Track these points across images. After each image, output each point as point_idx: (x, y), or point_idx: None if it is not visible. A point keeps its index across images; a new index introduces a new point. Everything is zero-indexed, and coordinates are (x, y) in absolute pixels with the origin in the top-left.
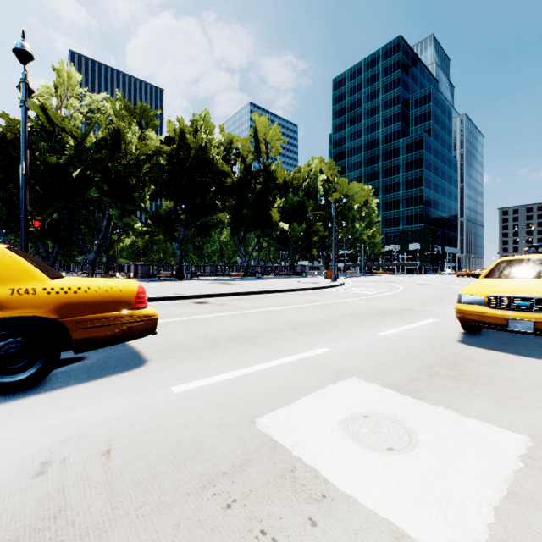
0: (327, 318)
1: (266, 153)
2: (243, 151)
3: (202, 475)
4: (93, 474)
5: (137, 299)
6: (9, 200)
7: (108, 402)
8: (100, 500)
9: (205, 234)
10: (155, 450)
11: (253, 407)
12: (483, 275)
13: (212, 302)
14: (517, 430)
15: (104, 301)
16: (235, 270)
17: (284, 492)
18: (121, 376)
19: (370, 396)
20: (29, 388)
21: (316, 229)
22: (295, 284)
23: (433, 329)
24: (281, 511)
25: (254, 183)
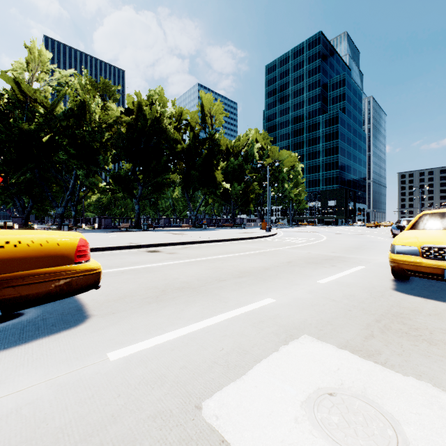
0: (267, 265)
1: (211, 124)
2: (192, 122)
3: None
4: None
5: (77, 253)
6: None
7: (28, 378)
8: None
9: (159, 191)
10: None
11: (199, 382)
12: (409, 227)
13: (164, 251)
14: None
15: (38, 255)
16: (185, 222)
17: None
18: (55, 338)
19: (329, 362)
20: None
21: (252, 188)
22: (235, 234)
23: (365, 276)
24: None
25: (201, 149)
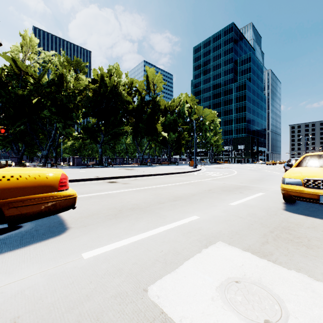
0: (194, 192)
1: (153, 90)
2: (139, 88)
3: None
4: None
5: (60, 183)
6: None
7: (28, 270)
8: None
9: (116, 139)
10: None
11: (146, 273)
12: (295, 165)
13: (120, 182)
14: None
15: (33, 185)
16: (135, 161)
17: None
18: (45, 243)
19: (236, 260)
20: None
21: (183, 136)
22: (171, 169)
23: (264, 200)
24: None
25: (146, 108)
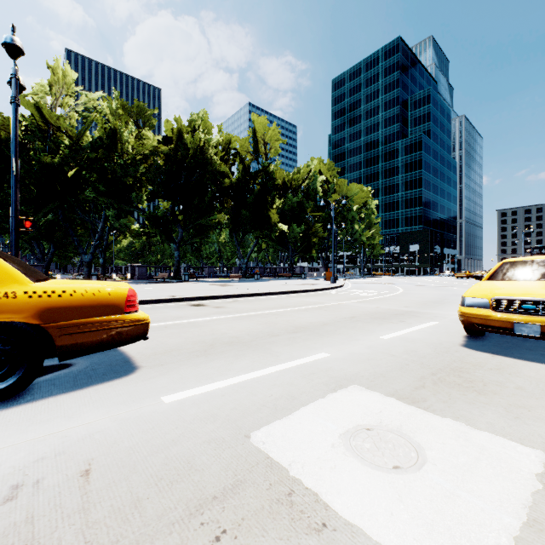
0: (326, 320)
1: (265, 154)
2: (242, 151)
3: (190, 500)
4: (68, 500)
5: (127, 302)
6: (3, 200)
7: (93, 414)
8: (72, 533)
9: (203, 235)
10: (139, 470)
11: (248, 419)
12: (486, 277)
13: (210, 305)
14: (531, 444)
15: (91, 304)
16: (234, 272)
17: (281, 520)
18: (109, 384)
19: (373, 406)
20: (8, 398)
21: (315, 231)
22: (294, 285)
23: (435, 332)
24: (276, 544)
25: (253, 184)
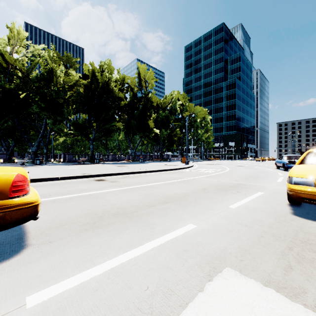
0: (187, 192)
1: (145, 87)
2: (132, 85)
3: None
4: None
5: (12, 188)
6: None
7: None
8: None
9: (108, 135)
10: None
11: None
12: (299, 162)
13: (108, 180)
14: None
15: None
16: (127, 157)
17: None
18: None
19: (258, 307)
20: None
21: (175, 133)
22: (163, 166)
23: (266, 201)
24: None
25: (138, 104)
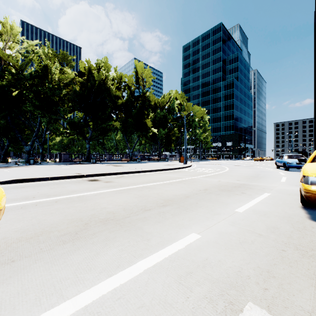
0: (187, 193)
1: (143, 85)
2: (129, 83)
3: None
4: None
5: None
6: None
7: None
8: None
9: (105, 134)
10: None
11: None
12: (310, 160)
13: (102, 180)
14: None
15: None
16: (125, 157)
17: None
18: None
19: None
20: None
21: (173, 133)
22: (161, 165)
23: (275, 203)
24: None
25: (136, 103)
